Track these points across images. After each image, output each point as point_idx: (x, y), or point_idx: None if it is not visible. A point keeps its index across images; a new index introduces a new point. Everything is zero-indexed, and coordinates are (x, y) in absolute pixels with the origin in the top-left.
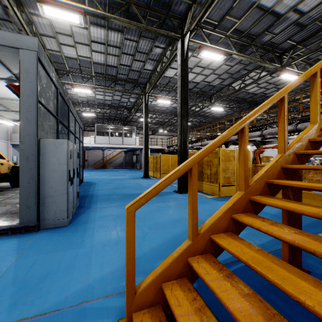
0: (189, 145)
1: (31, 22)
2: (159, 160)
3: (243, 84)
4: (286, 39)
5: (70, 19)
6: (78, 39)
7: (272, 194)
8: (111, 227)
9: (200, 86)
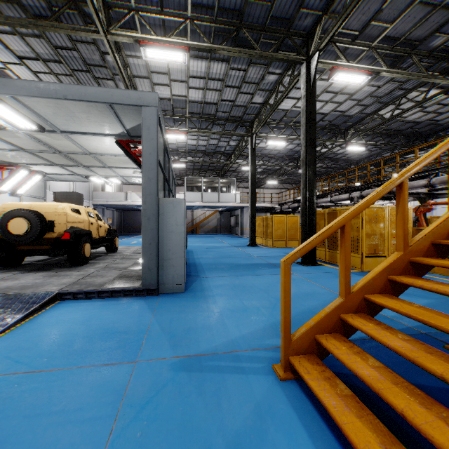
0: None
1: (126, 64)
2: (270, 222)
3: (398, 109)
4: None
5: (172, 58)
6: (174, 77)
7: (439, 257)
8: (233, 296)
9: (329, 118)
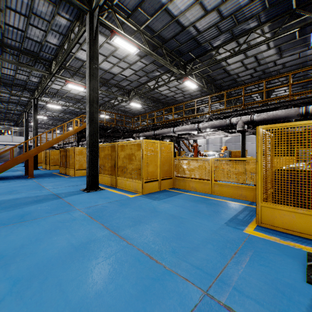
0: (67, 145)
1: None
2: None
3: None
4: None
5: None
6: None
7: None
8: None
9: (68, 110)
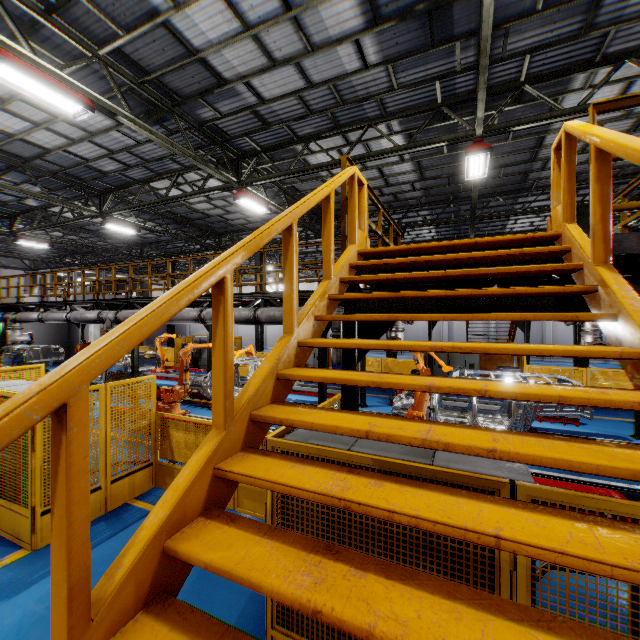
0: (34, 315)
1: None
2: None
3: (179, 189)
4: (243, 133)
5: None
6: None
7: None
8: None
9: (59, 160)
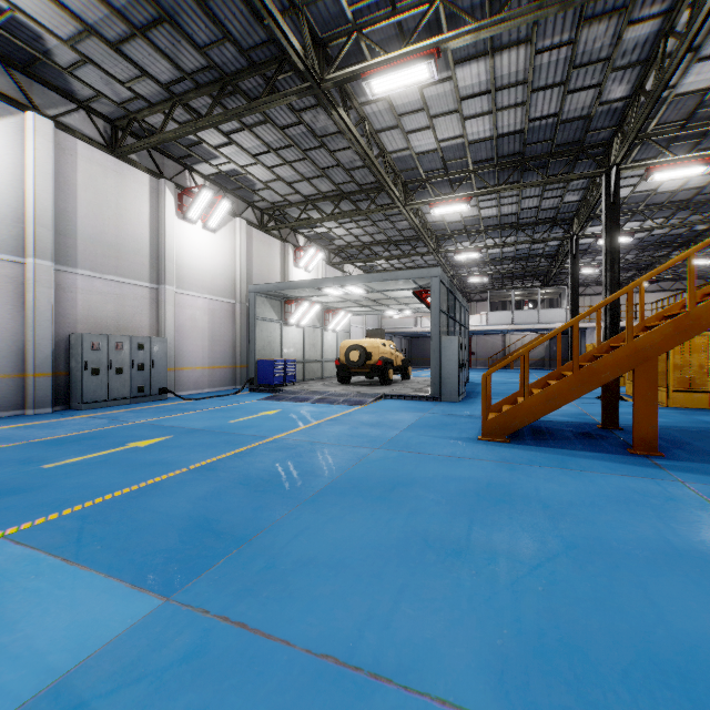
0: None
1: (418, 209)
2: None
3: None
4: None
5: (457, 209)
6: None
7: None
8: None
9: None
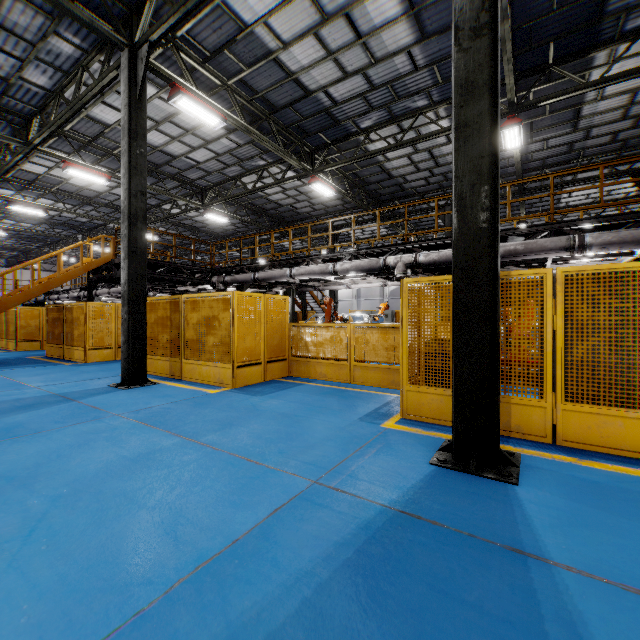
0: (56, 296)
1: None
2: None
3: None
4: None
5: None
6: None
7: None
8: None
9: (61, 219)
